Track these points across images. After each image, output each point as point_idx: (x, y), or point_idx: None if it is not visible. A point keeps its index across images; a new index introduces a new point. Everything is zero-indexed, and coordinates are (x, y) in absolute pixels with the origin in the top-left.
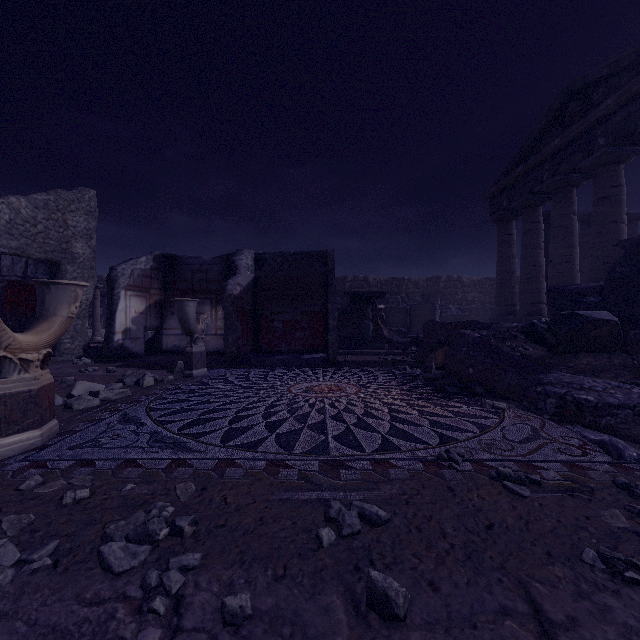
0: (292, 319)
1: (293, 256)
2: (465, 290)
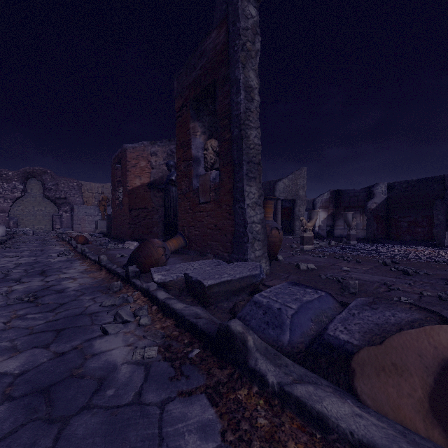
0: (414, 220)
1: (415, 182)
2: None
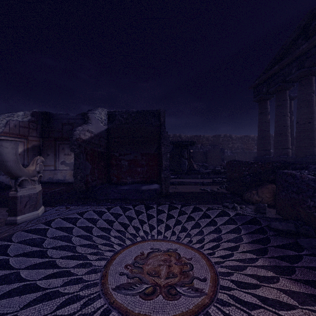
0: (134, 159)
1: (135, 113)
2: (233, 142)
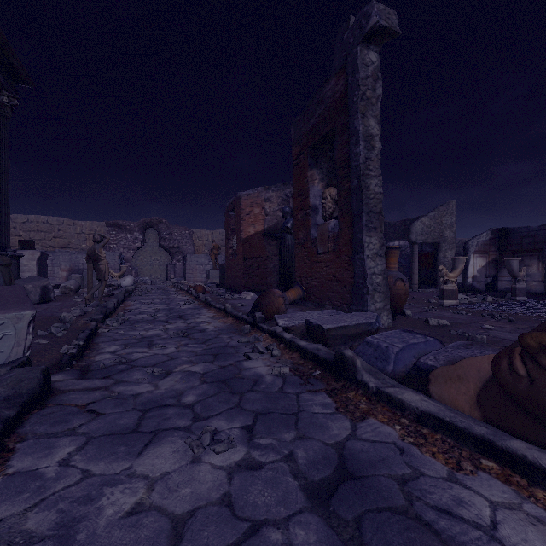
0: None
1: None
2: None
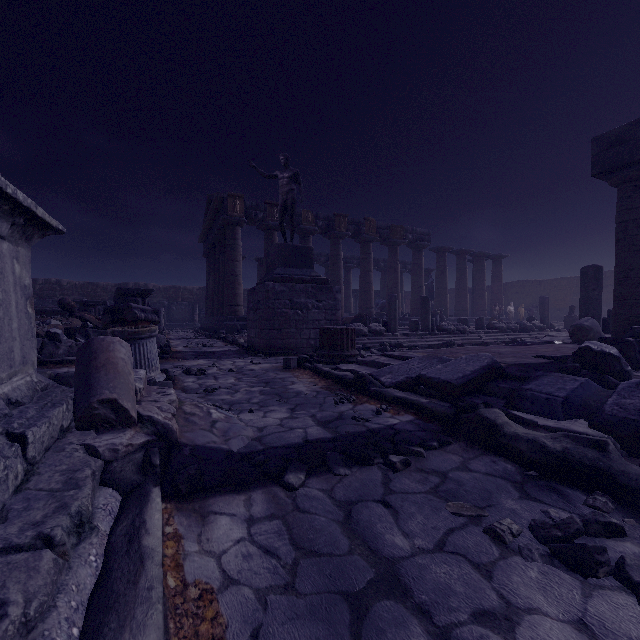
0: None
1: None
2: None
